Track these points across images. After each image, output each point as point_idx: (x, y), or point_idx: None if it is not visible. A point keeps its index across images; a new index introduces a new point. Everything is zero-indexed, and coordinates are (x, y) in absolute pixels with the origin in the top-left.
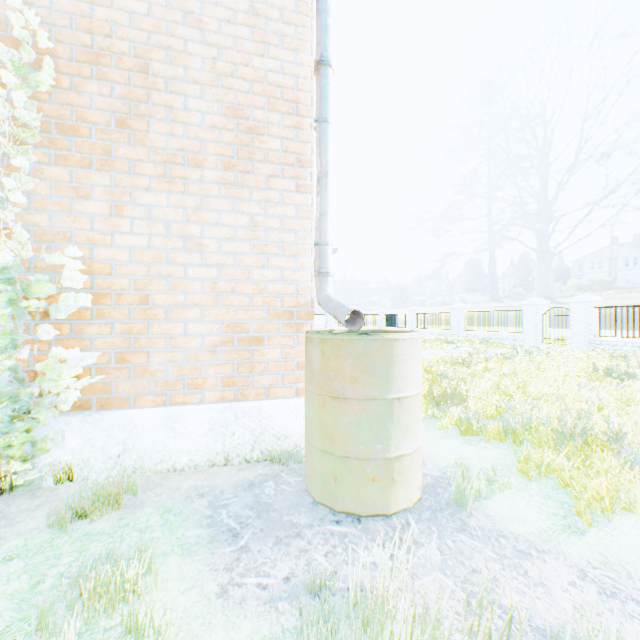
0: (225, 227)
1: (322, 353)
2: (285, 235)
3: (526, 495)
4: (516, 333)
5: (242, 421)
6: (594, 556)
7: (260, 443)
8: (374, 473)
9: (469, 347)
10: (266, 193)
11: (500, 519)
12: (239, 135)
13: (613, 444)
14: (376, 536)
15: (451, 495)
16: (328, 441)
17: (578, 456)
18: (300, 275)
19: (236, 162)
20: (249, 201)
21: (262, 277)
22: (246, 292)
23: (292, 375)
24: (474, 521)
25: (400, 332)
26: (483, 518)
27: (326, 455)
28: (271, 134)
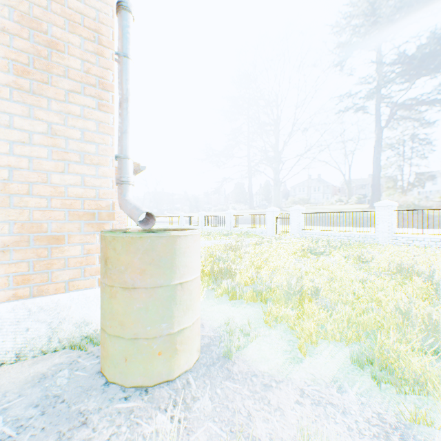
0: (19, 130)
1: (114, 249)
2: (87, 146)
3: (269, 340)
4: (263, 228)
5: (38, 316)
6: (308, 376)
7: (58, 334)
8: (160, 348)
9: (237, 238)
10: (66, 105)
11: (253, 362)
12: (36, 45)
13: (314, 295)
14: (160, 403)
15: (221, 350)
16: (120, 327)
17: (297, 306)
18: (102, 182)
19: (32, 70)
20: (48, 110)
21: (62, 181)
22: (44, 194)
23: (94, 268)
24: (236, 368)
25: (186, 230)
26: (242, 364)
27: (118, 339)
28: (72, 53)
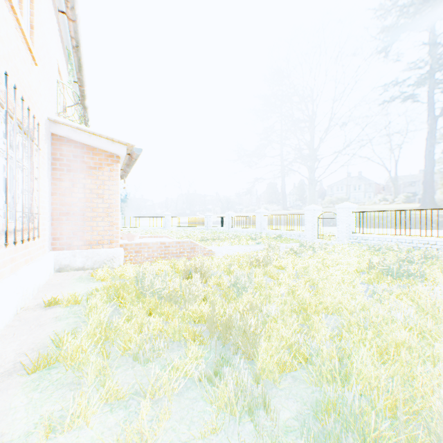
0: None
1: None
2: None
3: None
4: (299, 230)
5: None
6: None
7: None
8: None
9: (267, 244)
10: None
11: None
12: None
13: None
14: None
15: None
16: None
17: None
18: None
19: None
20: None
21: None
22: None
23: None
24: None
25: None
26: None
27: None
28: None
